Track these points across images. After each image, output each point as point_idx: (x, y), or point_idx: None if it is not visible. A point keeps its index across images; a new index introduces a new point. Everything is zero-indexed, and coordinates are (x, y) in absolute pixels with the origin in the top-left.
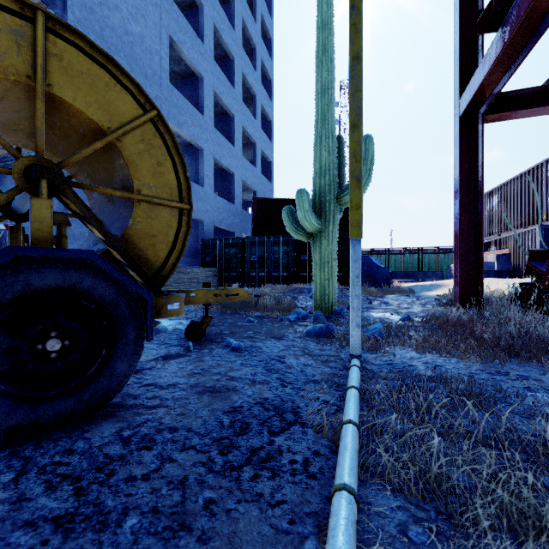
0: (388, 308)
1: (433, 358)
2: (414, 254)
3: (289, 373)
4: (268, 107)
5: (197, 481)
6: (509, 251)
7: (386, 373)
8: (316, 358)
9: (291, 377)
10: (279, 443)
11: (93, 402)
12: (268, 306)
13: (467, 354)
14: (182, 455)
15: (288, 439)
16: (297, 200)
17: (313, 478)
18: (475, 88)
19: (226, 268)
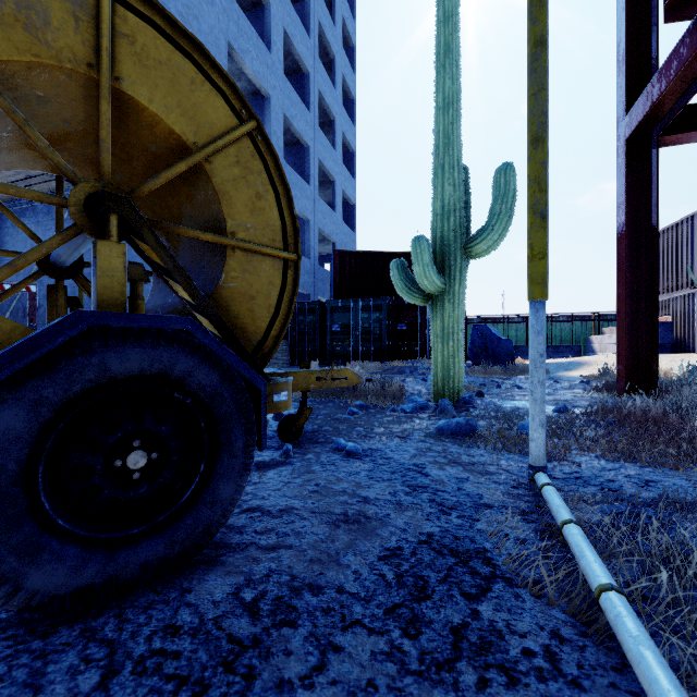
0: (525, 394)
1: (635, 468)
2: None
3: (443, 492)
4: (350, 135)
5: (393, 692)
6: (670, 319)
7: (591, 495)
8: (469, 469)
9: (448, 498)
10: (488, 617)
11: (189, 544)
12: (372, 392)
13: (681, 464)
14: (348, 639)
15: (499, 609)
16: (413, 250)
17: (578, 687)
18: (653, 99)
19: (301, 341)
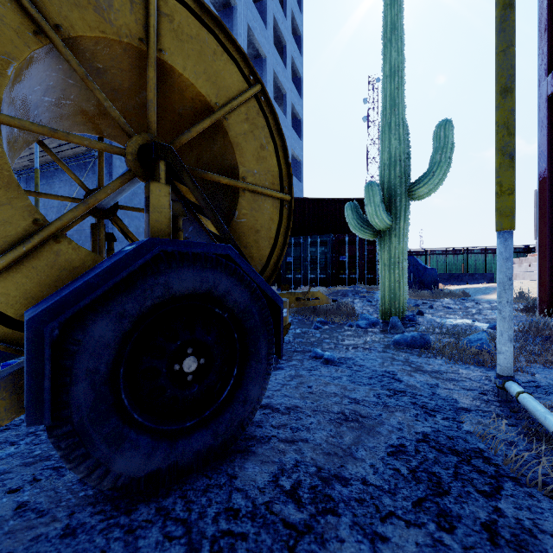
0: (456, 313)
1: None
2: (459, 254)
3: (421, 396)
4: (298, 106)
5: None
6: None
7: None
8: (435, 376)
9: (427, 401)
10: (512, 514)
11: (228, 436)
12: (329, 311)
13: None
14: (389, 529)
15: (519, 507)
16: (366, 194)
17: None
18: None
19: None
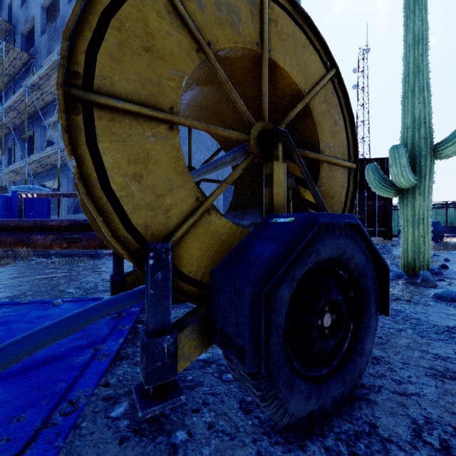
0: None
1: None
2: None
3: None
4: None
5: None
6: None
7: None
8: None
9: None
10: None
11: (352, 384)
12: None
13: None
14: None
15: None
16: (391, 156)
17: None
18: None
19: None
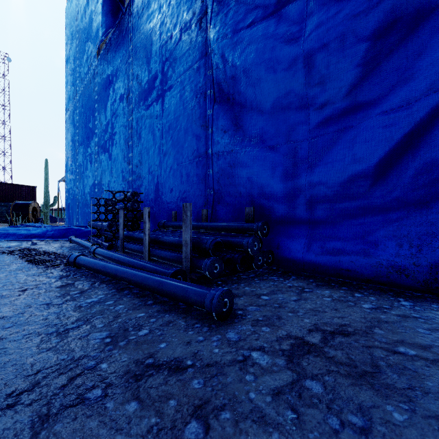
0: None
1: None
2: None
3: None
4: None
5: None
6: None
7: None
8: None
9: None
10: None
11: None
12: None
13: None
14: None
15: None
16: (42, 206)
17: None
18: None
19: None
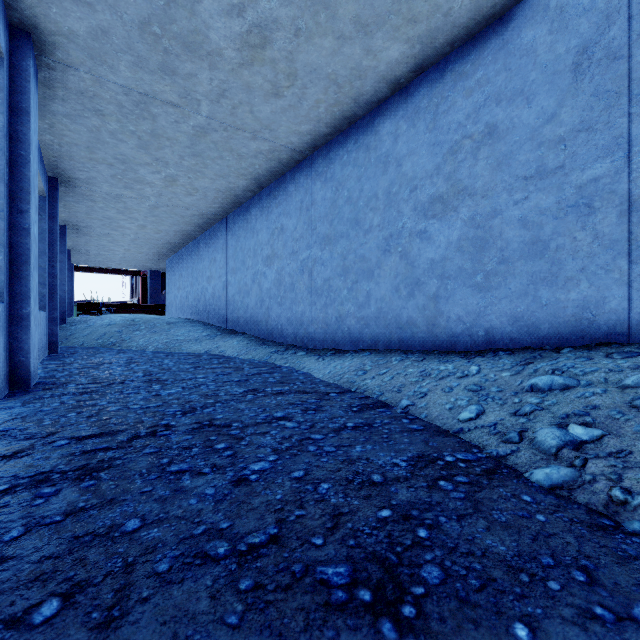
0: None
1: None
2: None
3: None
4: None
5: None
6: None
7: None
8: None
9: None
10: None
11: None
12: None
13: None
14: None
15: None
16: None
17: None
18: None
19: None
